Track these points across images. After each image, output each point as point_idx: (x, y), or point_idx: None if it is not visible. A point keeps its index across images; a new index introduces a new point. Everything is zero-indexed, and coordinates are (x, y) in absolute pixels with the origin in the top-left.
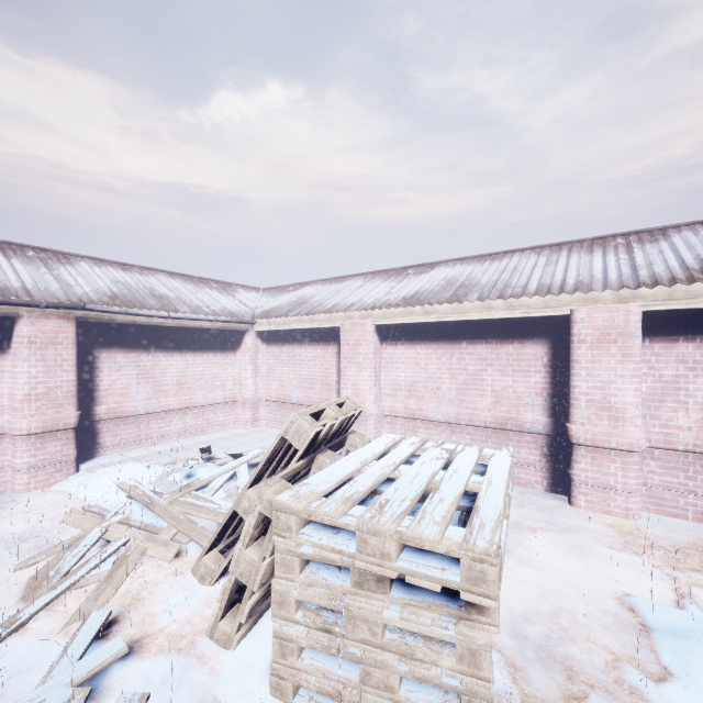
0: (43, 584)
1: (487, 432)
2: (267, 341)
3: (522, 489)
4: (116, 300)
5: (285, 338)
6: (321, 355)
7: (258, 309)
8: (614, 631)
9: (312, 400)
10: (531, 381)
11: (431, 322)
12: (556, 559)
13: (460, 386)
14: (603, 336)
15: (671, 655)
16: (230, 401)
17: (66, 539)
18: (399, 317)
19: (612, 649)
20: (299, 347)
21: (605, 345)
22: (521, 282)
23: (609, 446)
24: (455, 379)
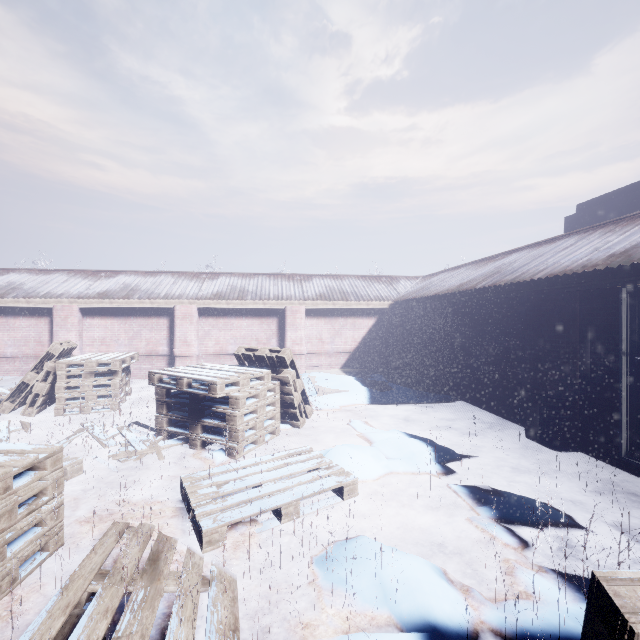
0: None
1: (143, 358)
2: None
3: None
4: None
5: None
6: (35, 324)
7: None
8: None
9: (27, 353)
10: (162, 334)
11: (115, 307)
12: None
13: (131, 338)
14: (185, 316)
15: None
16: None
17: None
18: (95, 304)
19: None
20: (14, 319)
21: (186, 319)
22: (159, 292)
23: (186, 355)
24: (128, 335)
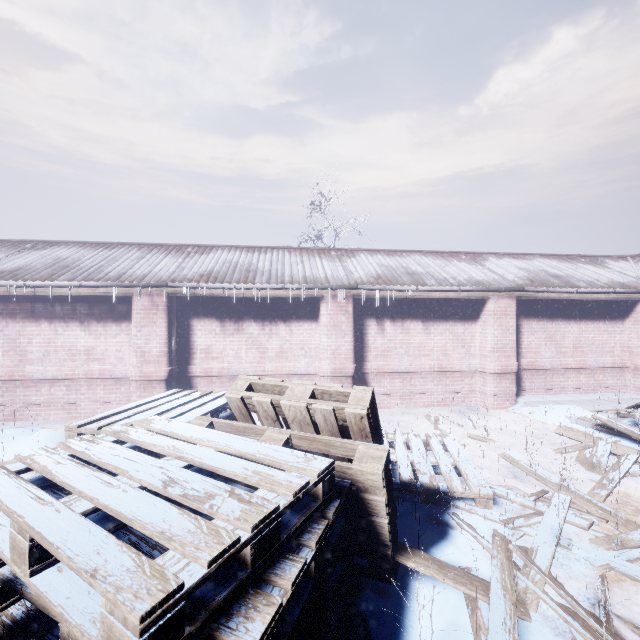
0: (595, 466)
1: None
2: None
3: None
4: (534, 282)
5: None
6: None
7: None
8: None
9: None
10: None
11: None
12: None
13: None
14: None
15: None
16: (617, 366)
17: (576, 444)
18: None
19: None
20: None
21: None
22: None
23: None
24: None
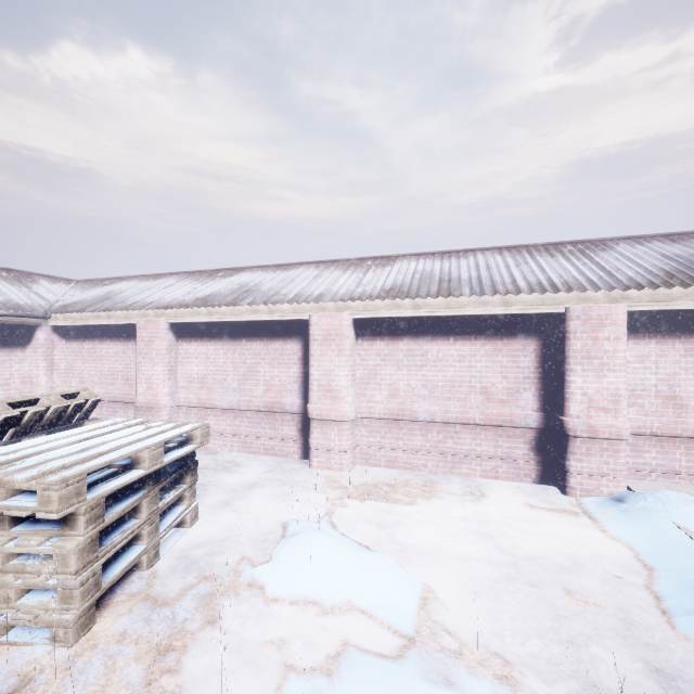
0: None
1: (260, 415)
2: (66, 336)
3: (283, 459)
4: None
5: (85, 334)
6: (122, 351)
7: (59, 302)
8: (261, 542)
9: (113, 395)
10: (290, 372)
11: (219, 321)
12: (266, 505)
13: (241, 377)
14: (328, 336)
15: (278, 548)
16: None
17: None
18: (188, 317)
19: (246, 553)
20: (100, 343)
21: (329, 343)
22: (286, 291)
23: (330, 418)
24: (237, 371)
